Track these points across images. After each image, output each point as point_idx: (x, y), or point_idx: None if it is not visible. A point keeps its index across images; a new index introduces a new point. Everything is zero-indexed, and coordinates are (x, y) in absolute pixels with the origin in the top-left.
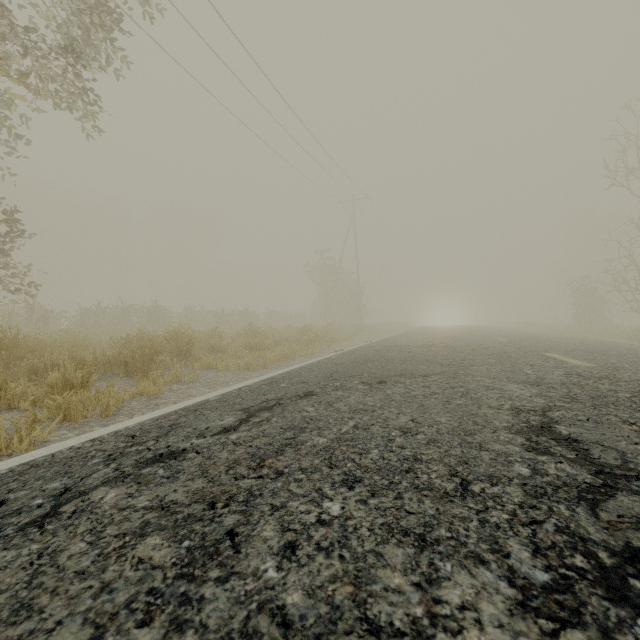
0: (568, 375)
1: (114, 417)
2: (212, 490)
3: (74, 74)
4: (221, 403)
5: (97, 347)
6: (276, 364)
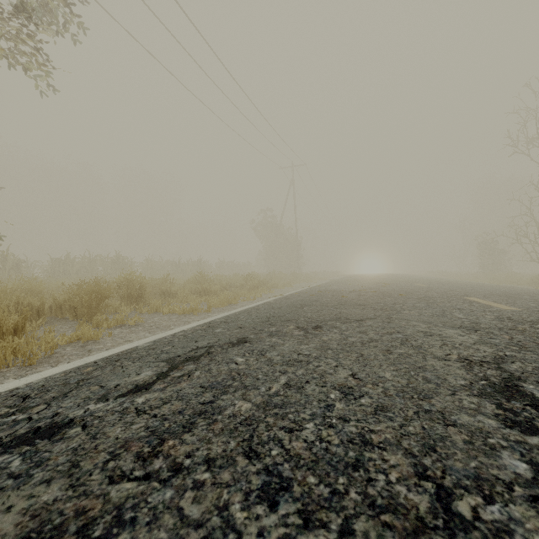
0: (500, 319)
1: (37, 366)
2: (64, 507)
3: (27, 35)
4: (148, 351)
5: (54, 292)
6: (220, 308)
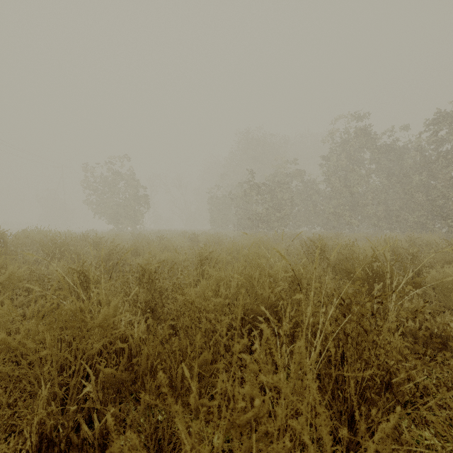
0: None
1: None
2: None
3: None
4: None
5: None
6: None
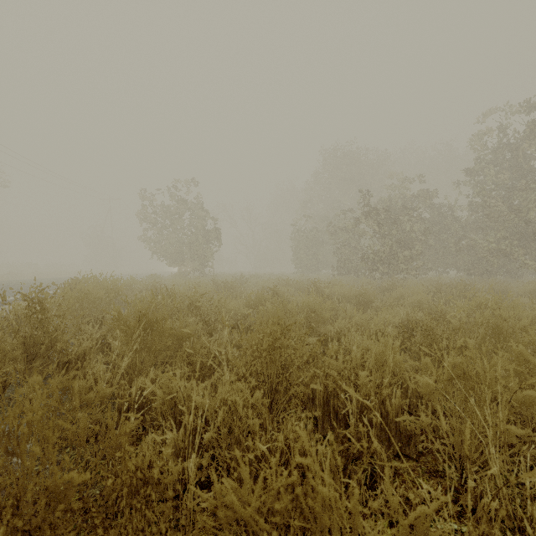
0: None
1: None
2: None
3: None
4: None
5: None
6: None
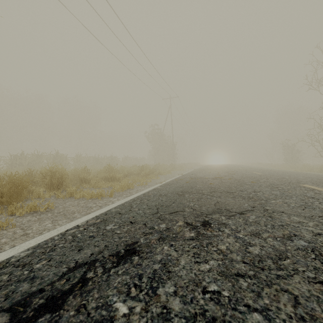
0: None
1: None
2: None
3: None
4: (13, 273)
5: None
6: (120, 192)
